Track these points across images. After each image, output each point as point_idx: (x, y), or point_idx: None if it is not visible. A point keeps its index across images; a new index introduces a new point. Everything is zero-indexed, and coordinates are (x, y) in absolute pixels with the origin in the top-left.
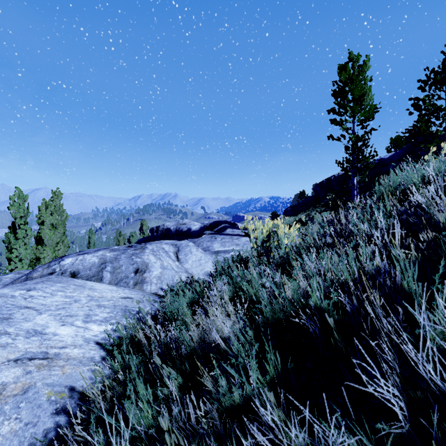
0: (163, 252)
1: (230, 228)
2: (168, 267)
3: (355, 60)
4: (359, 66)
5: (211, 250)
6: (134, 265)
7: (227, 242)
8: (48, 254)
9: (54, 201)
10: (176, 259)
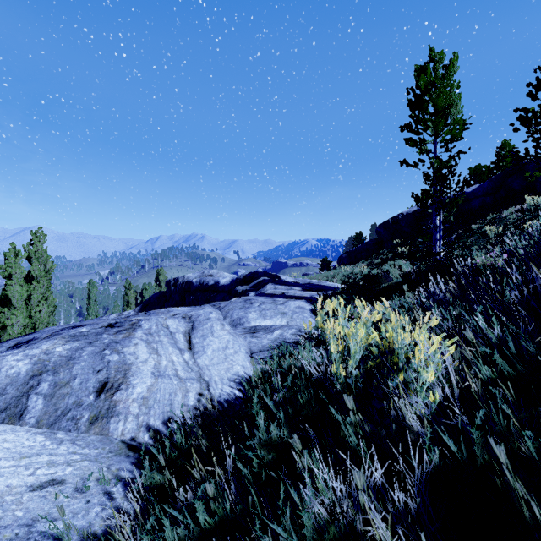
0: (165, 335)
1: (271, 283)
2: (167, 370)
3: (438, 59)
4: (444, 67)
5: (245, 324)
6: (101, 374)
7: (268, 309)
8: (18, 320)
9: (35, 244)
10: (187, 346)
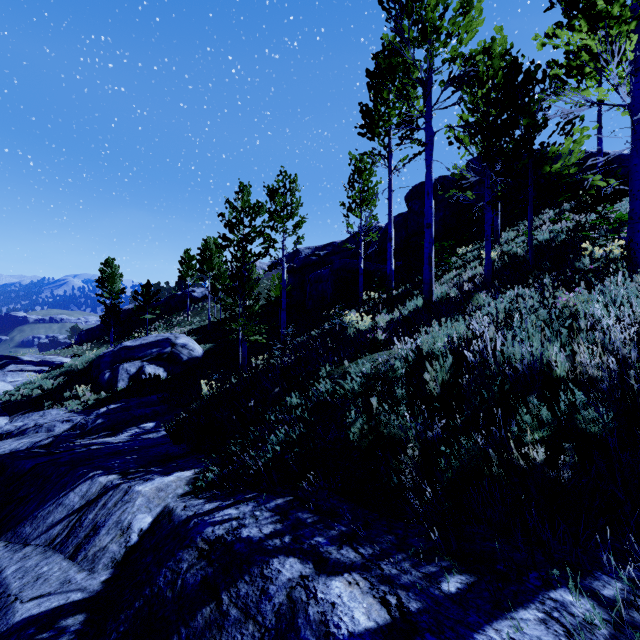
0: None
1: (13, 363)
2: None
3: (111, 263)
4: (112, 269)
5: (7, 381)
6: None
7: (16, 376)
8: None
9: None
10: None
